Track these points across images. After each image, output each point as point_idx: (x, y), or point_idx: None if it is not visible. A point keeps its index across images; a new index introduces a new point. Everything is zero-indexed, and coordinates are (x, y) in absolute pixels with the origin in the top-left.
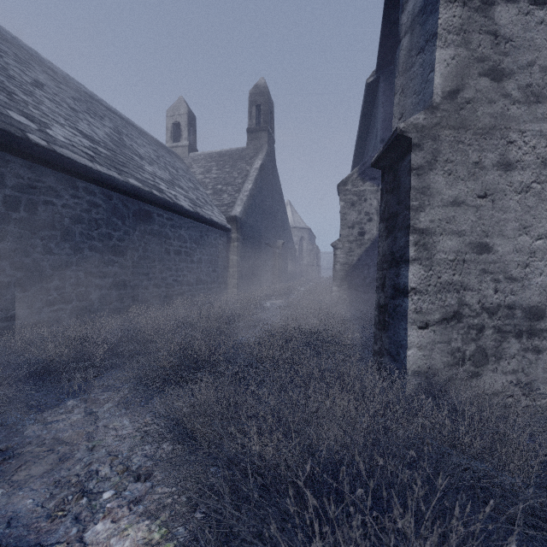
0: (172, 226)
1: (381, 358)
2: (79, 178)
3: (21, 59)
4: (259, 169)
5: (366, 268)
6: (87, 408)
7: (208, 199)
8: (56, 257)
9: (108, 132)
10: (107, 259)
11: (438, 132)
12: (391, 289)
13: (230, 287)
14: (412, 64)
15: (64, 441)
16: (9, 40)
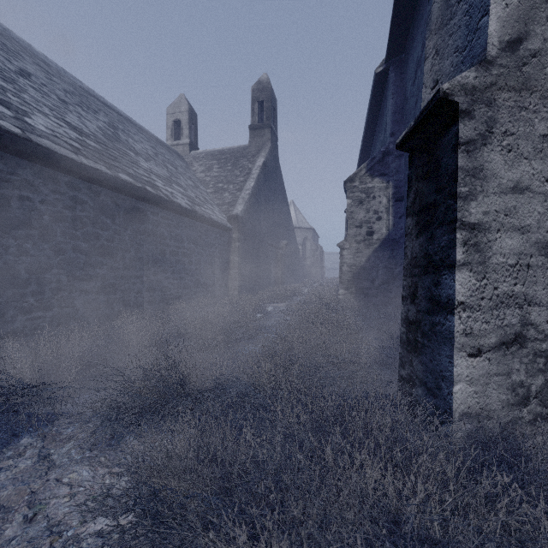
0: (168, 225)
1: (411, 388)
2: (61, 171)
3: (10, 49)
4: (261, 167)
5: (374, 270)
6: (44, 448)
7: (208, 198)
8: (34, 259)
9: (101, 126)
10: (94, 261)
11: (493, 95)
12: (426, 301)
13: (231, 290)
14: (451, 15)
15: None
16: None
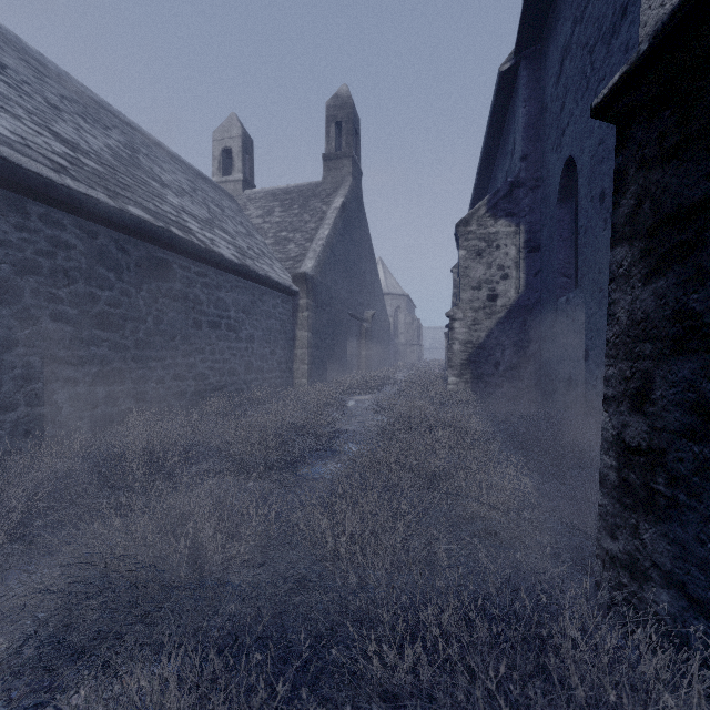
0: (205, 284)
1: (638, 583)
2: (32, 197)
3: None
4: (340, 209)
5: (499, 349)
6: None
7: (266, 250)
8: None
9: (111, 145)
10: (87, 335)
11: None
12: (681, 411)
13: (297, 376)
14: None
15: None
16: None
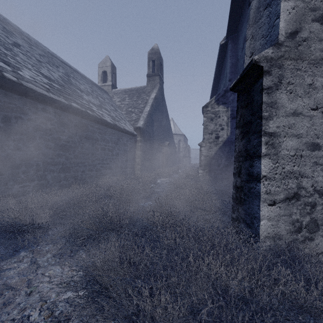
0: (99, 132)
1: (238, 224)
2: (39, 102)
3: (7, 30)
4: (154, 99)
5: (220, 159)
6: (33, 257)
7: (123, 117)
8: (23, 152)
9: (60, 75)
10: (57, 153)
11: (282, 62)
12: (246, 175)
13: (136, 170)
14: (260, 17)
15: (11, 286)
16: (1, 19)
